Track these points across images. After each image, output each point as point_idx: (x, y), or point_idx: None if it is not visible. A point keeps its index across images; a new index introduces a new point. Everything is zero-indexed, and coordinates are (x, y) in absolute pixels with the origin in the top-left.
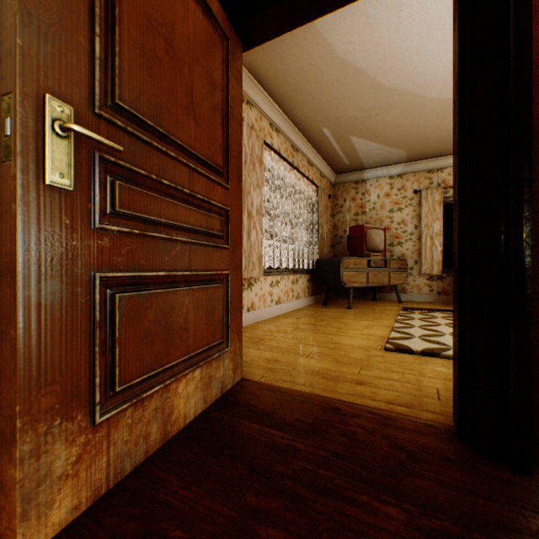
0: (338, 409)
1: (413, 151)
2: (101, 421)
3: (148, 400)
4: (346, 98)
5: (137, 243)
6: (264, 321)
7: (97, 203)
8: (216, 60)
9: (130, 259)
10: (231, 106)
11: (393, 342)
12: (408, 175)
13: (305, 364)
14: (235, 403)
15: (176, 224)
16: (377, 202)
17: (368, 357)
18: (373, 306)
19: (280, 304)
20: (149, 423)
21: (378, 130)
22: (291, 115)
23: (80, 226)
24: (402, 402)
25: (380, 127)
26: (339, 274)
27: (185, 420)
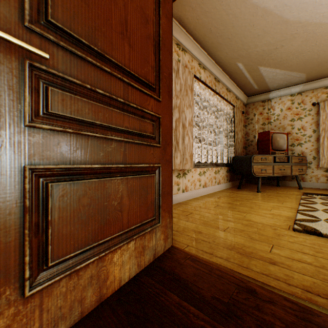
0: (253, 291)
1: (312, 72)
2: (31, 294)
3: (83, 270)
4: (256, 36)
5: (72, 141)
6: (194, 199)
7: (26, 104)
8: (149, 0)
9: (65, 154)
10: (162, 38)
11: (300, 223)
12: (307, 92)
13: (222, 237)
14: (162, 270)
15: (111, 126)
16: (280, 114)
17: (278, 236)
18: (277, 191)
19: (205, 187)
20: (84, 289)
21: (282, 58)
22: (214, 56)
23: (8, 123)
24: (321, 293)
25: (284, 56)
26: (250, 167)
27: (120, 283)
